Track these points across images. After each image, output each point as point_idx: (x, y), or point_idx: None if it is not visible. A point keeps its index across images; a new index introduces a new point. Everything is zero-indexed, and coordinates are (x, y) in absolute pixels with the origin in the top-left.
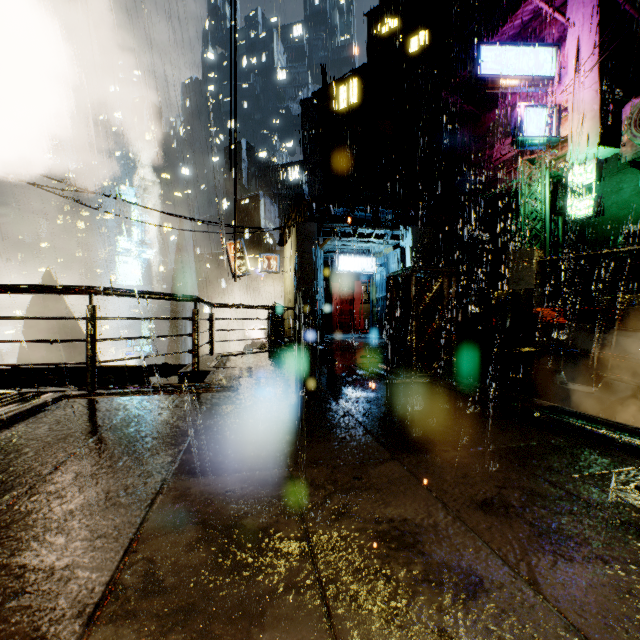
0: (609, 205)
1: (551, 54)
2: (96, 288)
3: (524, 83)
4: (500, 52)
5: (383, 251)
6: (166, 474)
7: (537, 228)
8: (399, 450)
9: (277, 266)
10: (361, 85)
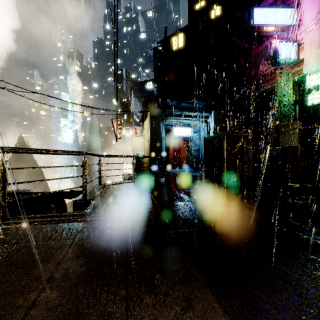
0: None
1: (294, 12)
2: (6, 148)
3: (278, 29)
4: (265, 11)
5: (197, 124)
6: None
7: (286, 111)
8: None
9: (140, 133)
10: (185, 37)
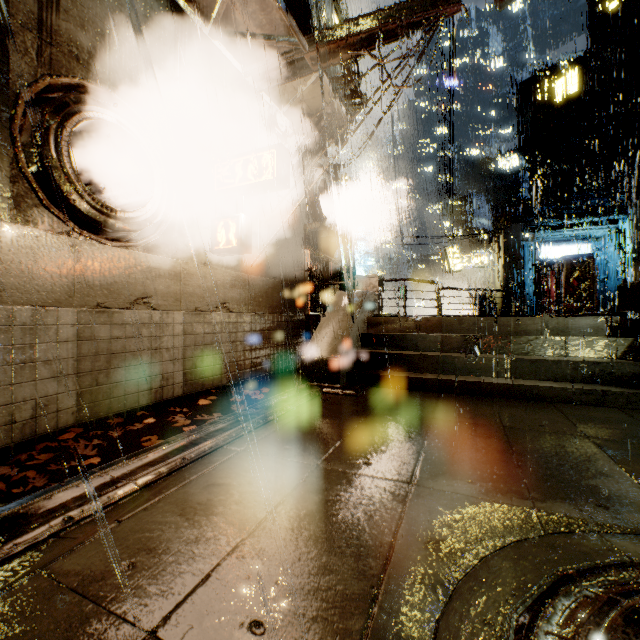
0: None
1: None
2: (407, 279)
3: None
4: None
5: (606, 234)
6: None
7: None
8: None
9: (487, 261)
10: (582, 72)
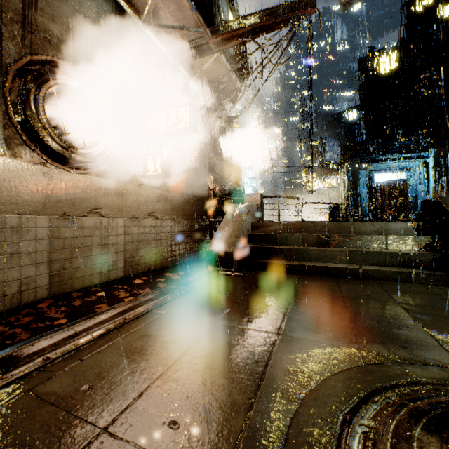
0: None
1: None
2: (279, 196)
3: None
4: None
5: (416, 166)
6: None
7: None
8: None
9: (336, 184)
10: (400, 54)
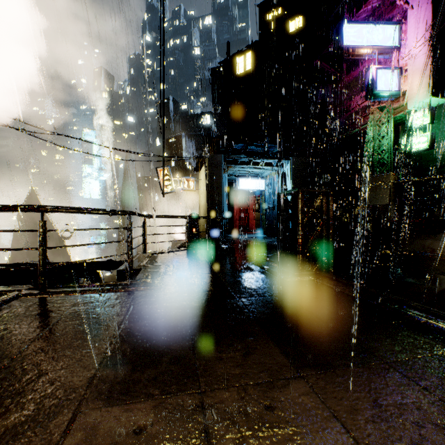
0: (438, 141)
1: (395, 30)
2: (46, 207)
3: (375, 51)
4: (357, 29)
5: (270, 175)
6: (79, 400)
7: (385, 158)
8: (303, 364)
9: (194, 186)
10: (254, 56)
